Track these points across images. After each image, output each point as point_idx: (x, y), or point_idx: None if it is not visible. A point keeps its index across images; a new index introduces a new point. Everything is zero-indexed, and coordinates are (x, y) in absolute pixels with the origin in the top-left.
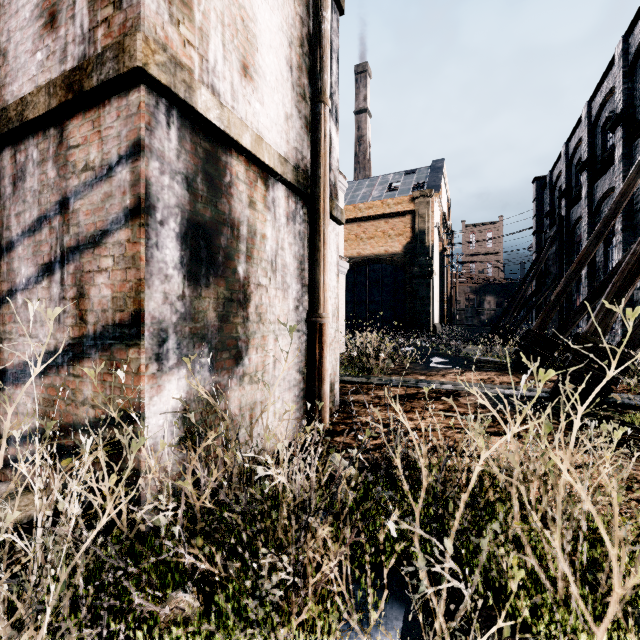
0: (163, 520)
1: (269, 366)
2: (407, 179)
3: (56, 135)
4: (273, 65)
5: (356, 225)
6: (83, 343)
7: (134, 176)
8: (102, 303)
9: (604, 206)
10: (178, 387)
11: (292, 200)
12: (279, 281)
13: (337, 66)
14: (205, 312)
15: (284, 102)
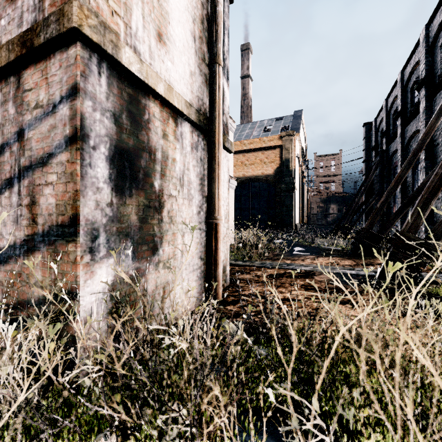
0: (87, 382)
1: (178, 255)
2: (277, 123)
3: (15, 81)
4: (181, 35)
5: (242, 155)
6: (34, 239)
7: (72, 112)
8: (48, 209)
9: (412, 142)
10: (107, 272)
11: (195, 134)
12: (185, 193)
13: (228, 40)
14: (129, 215)
15: (189, 63)
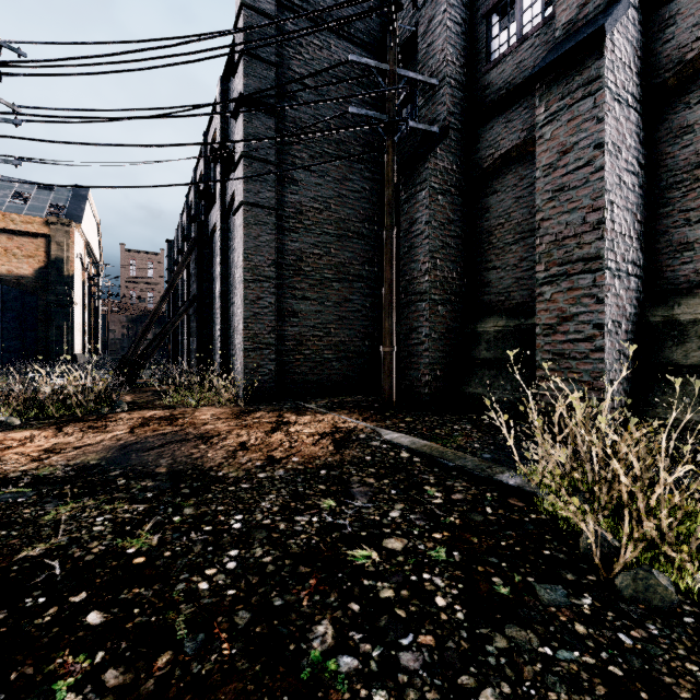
0: None
1: None
2: (42, 195)
3: None
4: None
5: None
6: None
7: None
8: None
9: None
10: None
11: None
12: None
13: None
14: None
15: None
